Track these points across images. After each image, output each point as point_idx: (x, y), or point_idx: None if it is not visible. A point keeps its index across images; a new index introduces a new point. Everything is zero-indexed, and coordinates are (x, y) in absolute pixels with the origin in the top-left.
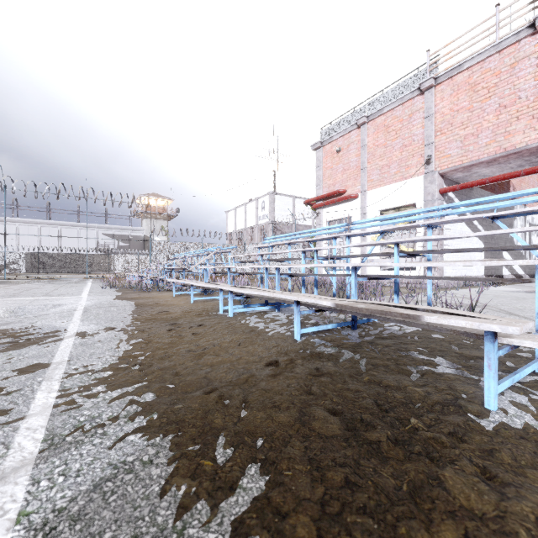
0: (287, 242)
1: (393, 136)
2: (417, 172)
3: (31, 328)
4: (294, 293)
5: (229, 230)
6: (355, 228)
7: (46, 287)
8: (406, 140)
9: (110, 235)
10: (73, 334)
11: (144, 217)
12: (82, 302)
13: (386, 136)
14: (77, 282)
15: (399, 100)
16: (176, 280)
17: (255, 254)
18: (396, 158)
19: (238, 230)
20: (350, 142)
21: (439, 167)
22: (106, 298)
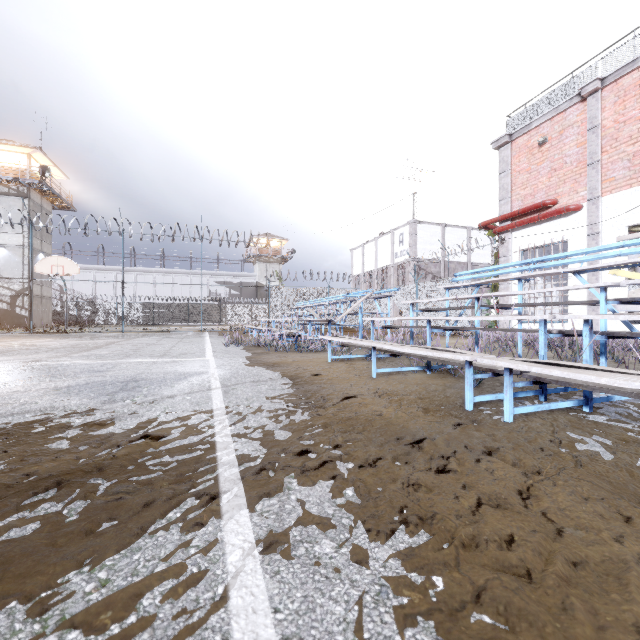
0: (518, 276)
1: None
2: None
3: (152, 435)
4: None
5: (354, 273)
6: None
7: (163, 343)
8: None
9: (222, 283)
10: (234, 473)
11: (256, 261)
12: (213, 369)
13: None
14: (194, 336)
15: None
16: (340, 338)
17: (465, 296)
18: None
19: (366, 272)
20: (566, 126)
21: None
22: (238, 362)
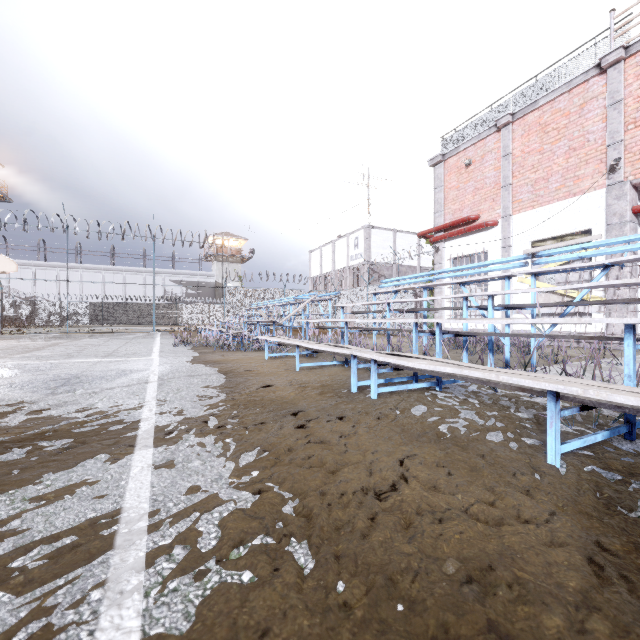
0: (422, 285)
1: (554, 137)
2: (593, 185)
3: (89, 415)
4: (540, 375)
5: (313, 274)
6: (543, 261)
7: (110, 344)
8: (575, 141)
9: (178, 282)
10: (150, 434)
11: (214, 260)
12: (154, 367)
13: (542, 138)
14: (144, 337)
15: (564, 86)
16: (273, 338)
17: (379, 302)
18: (558, 167)
19: (324, 274)
20: (486, 151)
21: (631, 175)
22: (182, 360)
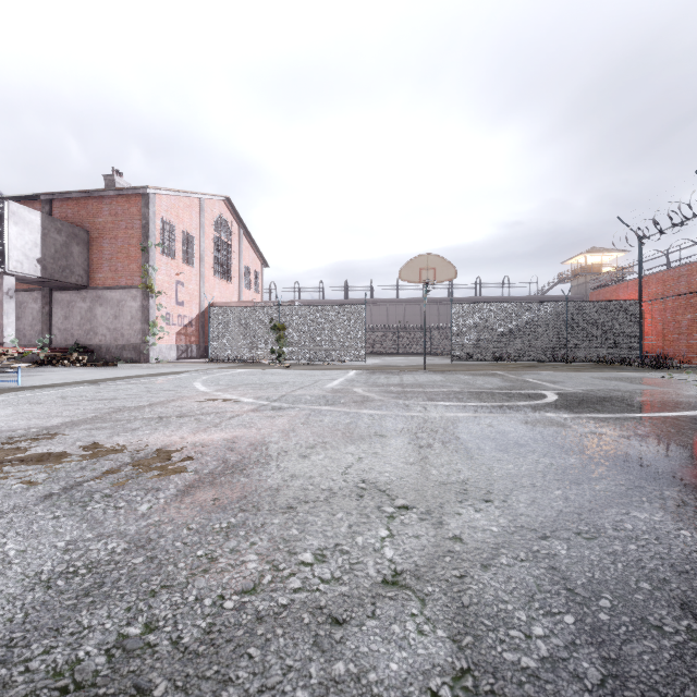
0: None
1: None
2: None
3: None
4: None
5: None
6: None
7: None
8: None
9: None
10: None
11: None
12: None
13: None
14: None
15: None
16: None
17: None
18: None
19: None
20: None
21: None
22: None
